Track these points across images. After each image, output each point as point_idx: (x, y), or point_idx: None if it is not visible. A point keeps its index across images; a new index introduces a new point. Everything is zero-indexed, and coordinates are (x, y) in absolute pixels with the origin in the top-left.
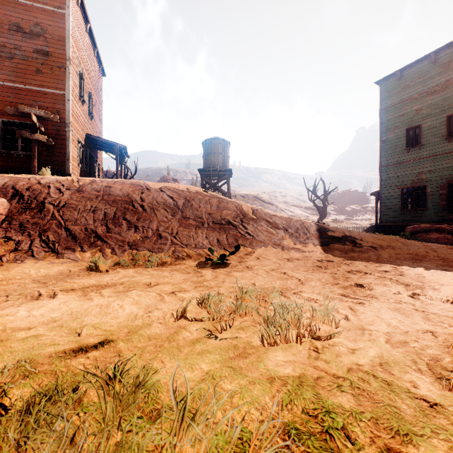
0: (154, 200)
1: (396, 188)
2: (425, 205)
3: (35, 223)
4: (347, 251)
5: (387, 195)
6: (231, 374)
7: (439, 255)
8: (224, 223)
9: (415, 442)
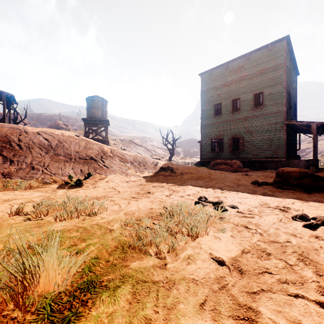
0: (31, 141)
1: (209, 139)
2: (222, 149)
3: None
4: (167, 176)
5: (205, 143)
6: (24, 233)
7: (211, 176)
8: (88, 158)
9: (87, 241)
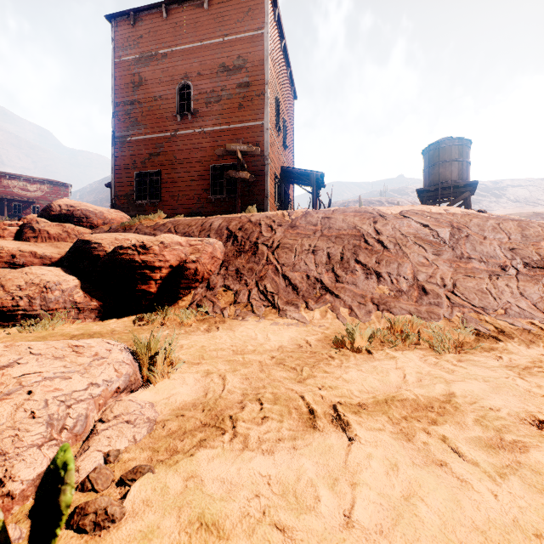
0: (397, 232)
1: None
2: None
3: (250, 269)
4: None
5: None
6: None
7: None
8: None
9: None
